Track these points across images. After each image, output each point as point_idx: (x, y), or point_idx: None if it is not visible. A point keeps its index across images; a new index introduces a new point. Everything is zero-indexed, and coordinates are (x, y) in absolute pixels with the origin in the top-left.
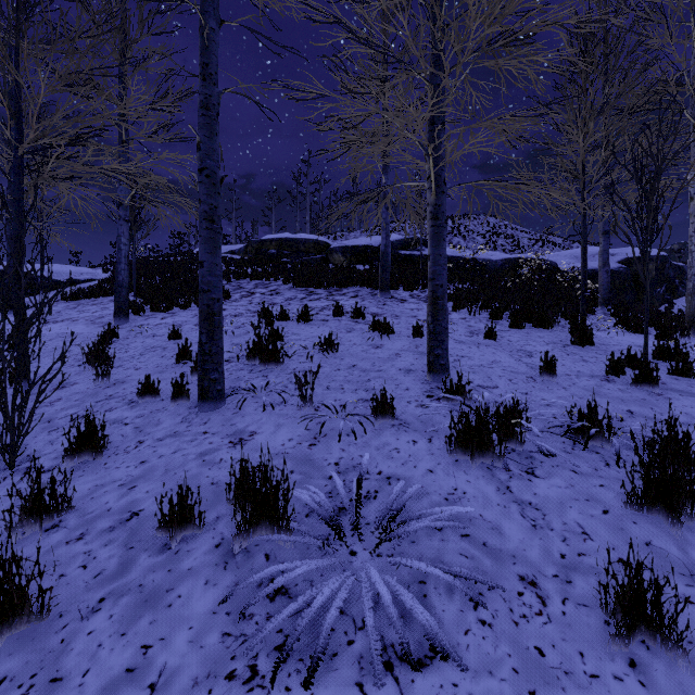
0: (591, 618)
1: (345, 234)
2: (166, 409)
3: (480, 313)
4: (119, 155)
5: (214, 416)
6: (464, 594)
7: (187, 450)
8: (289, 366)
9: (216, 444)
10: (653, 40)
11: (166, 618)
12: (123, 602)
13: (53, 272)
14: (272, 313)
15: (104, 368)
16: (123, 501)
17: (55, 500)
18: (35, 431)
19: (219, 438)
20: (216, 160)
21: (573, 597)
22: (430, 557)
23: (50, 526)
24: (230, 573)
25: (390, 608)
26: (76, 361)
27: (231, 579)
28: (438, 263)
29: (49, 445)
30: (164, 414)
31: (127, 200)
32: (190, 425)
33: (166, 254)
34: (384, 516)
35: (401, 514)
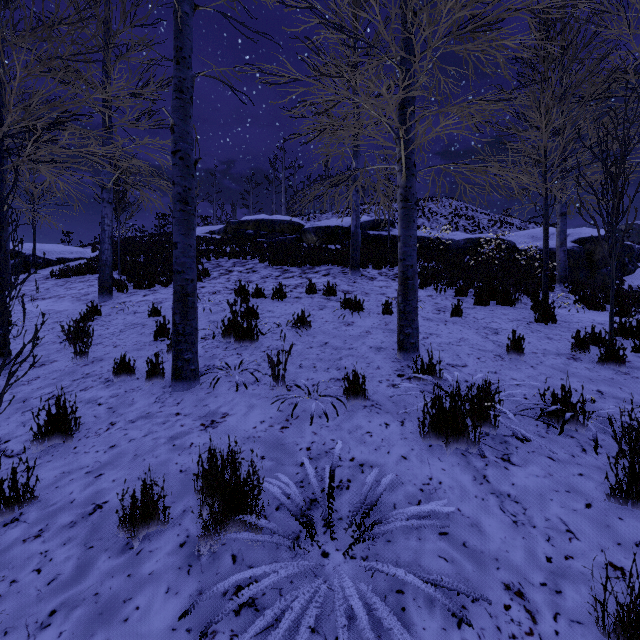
0: (587, 639)
1: (318, 215)
2: (141, 389)
3: (446, 290)
4: (103, 141)
5: (187, 396)
6: (445, 607)
7: (158, 433)
8: (263, 344)
9: (188, 427)
10: (611, 31)
11: (121, 636)
12: (75, 615)
13: (45, 251)
14: (248, 290)
15: (83, 346)
16: (87, 491)
17: (16, 491)
18: (9, 412)
19: (191, 420)
20: (190, 142)
21: (565, 612)
22: (407, 560)
23: (10, 519)
24: (194, 579)
25: (366, 632)
26: (58, 337)
27: (194, 586)
28: (408, 244)
29: (21, 427)
30: (138, 393)
31: (110, 183)
32: (163, 405)
33: (151, 234)
34: (358, 510)
35: (375, 507)
